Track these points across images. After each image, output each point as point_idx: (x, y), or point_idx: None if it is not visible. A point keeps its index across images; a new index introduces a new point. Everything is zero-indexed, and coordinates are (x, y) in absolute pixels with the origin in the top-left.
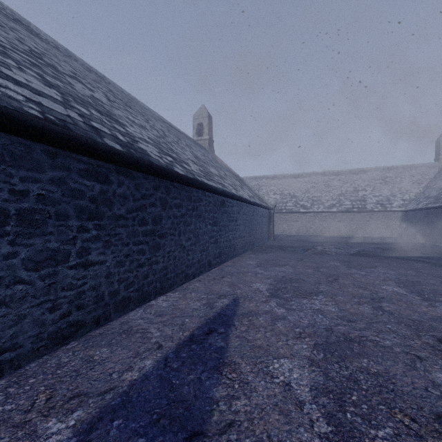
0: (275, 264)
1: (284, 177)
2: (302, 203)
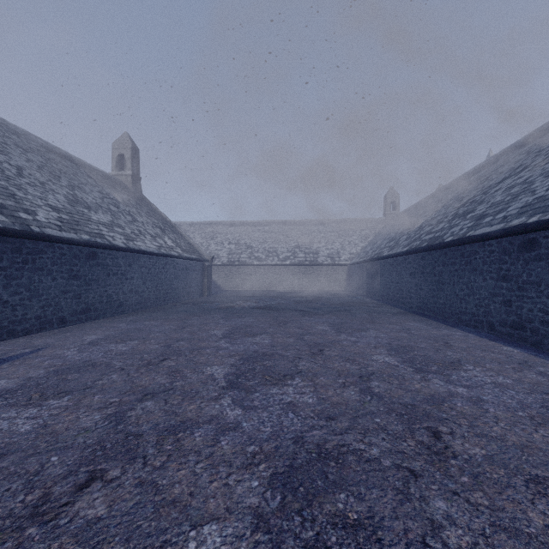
0: (152, 319)
1: (244, 225)
2: (257, 254)
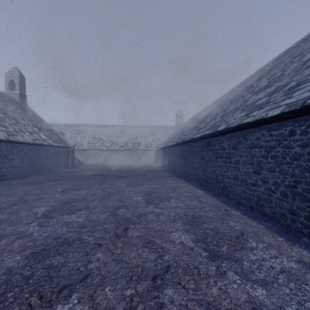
0: (23, 183)
1: (98, 126)
2: (105, 144)
